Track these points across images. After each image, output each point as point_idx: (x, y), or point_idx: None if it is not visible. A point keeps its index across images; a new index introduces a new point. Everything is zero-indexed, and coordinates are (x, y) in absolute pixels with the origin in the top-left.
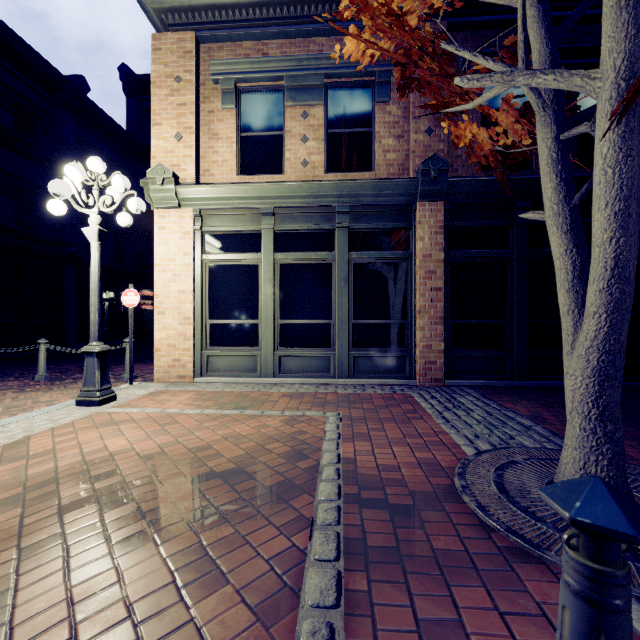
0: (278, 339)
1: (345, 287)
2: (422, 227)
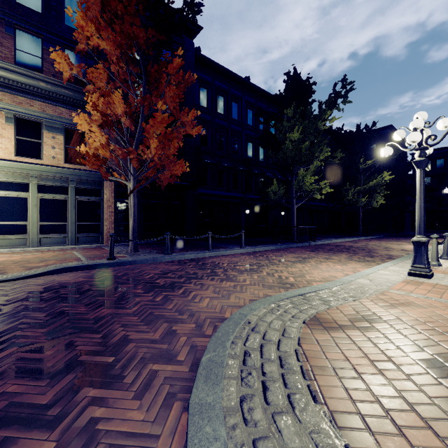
0: (39, 231)
1: (74, 210)
2: (106, 190)
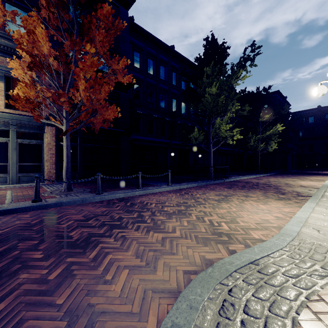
0: None
1: (15, 151)
2: (47, 134)
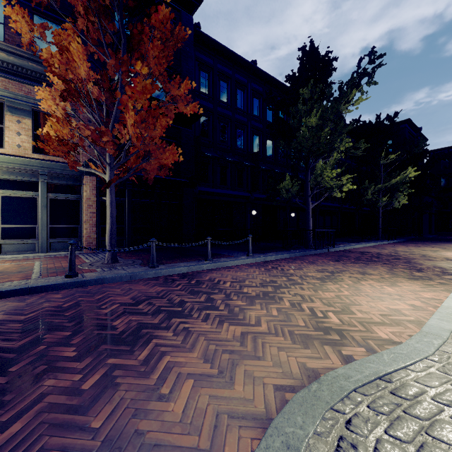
0: None
1: (45, 210)
2: (86, 186)
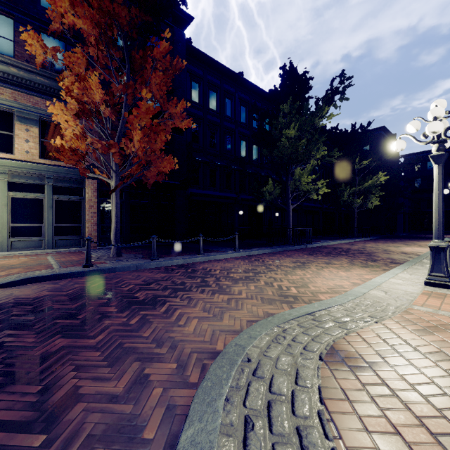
0: (10, 233)
1: (51, 210)
2: (88, 189)
